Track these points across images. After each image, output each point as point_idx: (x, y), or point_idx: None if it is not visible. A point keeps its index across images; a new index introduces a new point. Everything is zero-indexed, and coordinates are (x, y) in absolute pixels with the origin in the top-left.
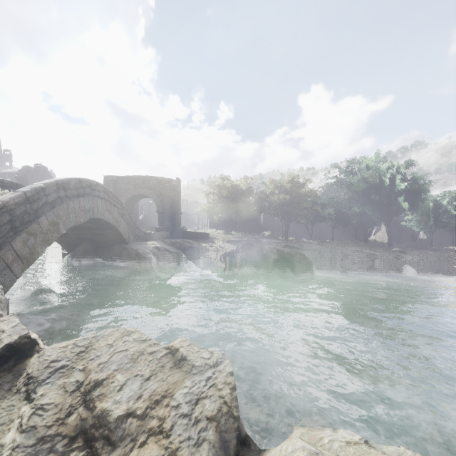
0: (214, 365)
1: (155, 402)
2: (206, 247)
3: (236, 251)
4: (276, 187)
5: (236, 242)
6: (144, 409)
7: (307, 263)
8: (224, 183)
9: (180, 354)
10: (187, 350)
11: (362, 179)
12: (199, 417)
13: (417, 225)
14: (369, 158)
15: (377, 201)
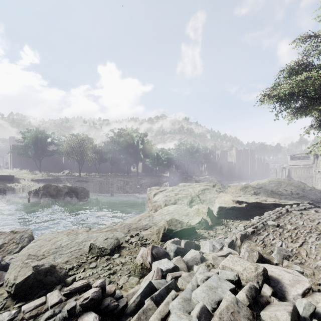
0: (27, 230)
1: (11, 240)
2: (12, 187)
3: (39, 189)
4: (73, 141)
5: (40, 180)
6: (8, 241)
7: (86, 192)
8: (29, 135)
9: (16, 231)
10: (18, 229)
11: (124, 141)
12: (23, 238)
13: (149, 164)
14: (128, 129)
15: (132, 153)
